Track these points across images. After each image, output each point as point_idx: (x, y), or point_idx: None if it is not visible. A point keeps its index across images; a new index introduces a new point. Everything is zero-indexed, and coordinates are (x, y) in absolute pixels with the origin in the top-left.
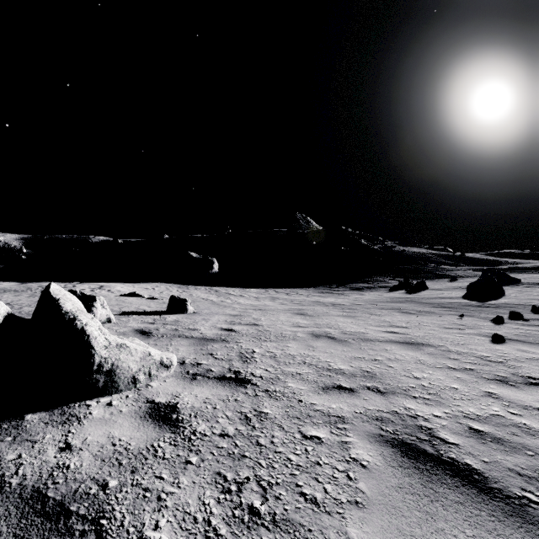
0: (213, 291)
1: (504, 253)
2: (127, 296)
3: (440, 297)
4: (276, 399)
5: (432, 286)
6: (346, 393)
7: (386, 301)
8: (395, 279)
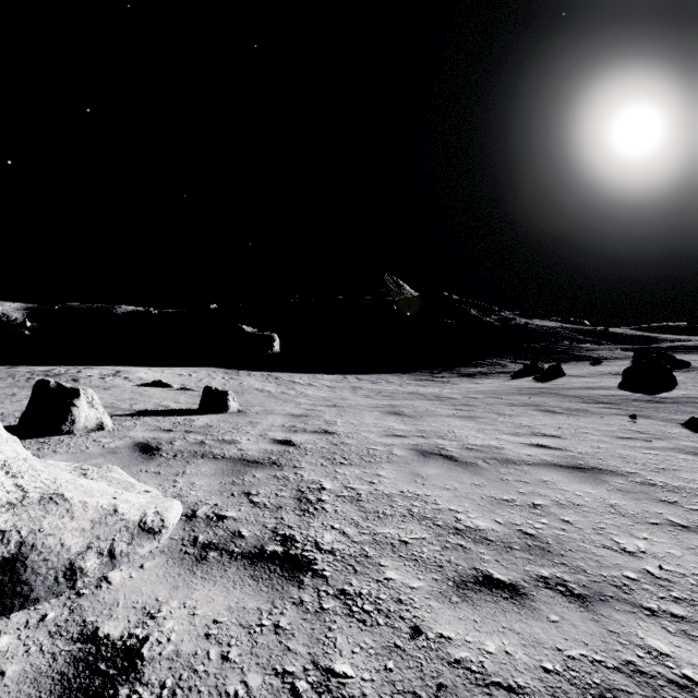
0: (272, 379)
1: (658, 328)
2: (150, 385)
3: (588, 387)
4: (363, 623)
5: (570, 372)
6: (507, 601)
7: (513, 392)
8: (517, 361)
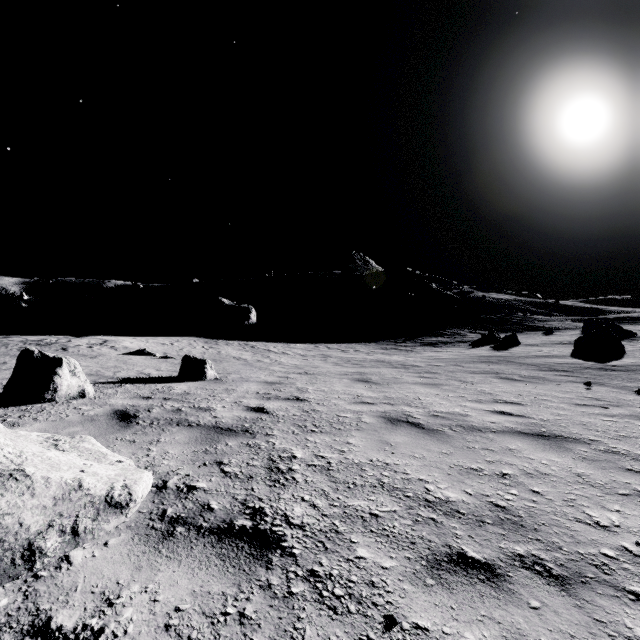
0: (248, 347)
1: (605, 300)
2: (134, 354)
3: (542, 356)
4: (334, 611)
5: (524, 341)
6: (484, 583)
7: (473, 360)
8: (475, 331)
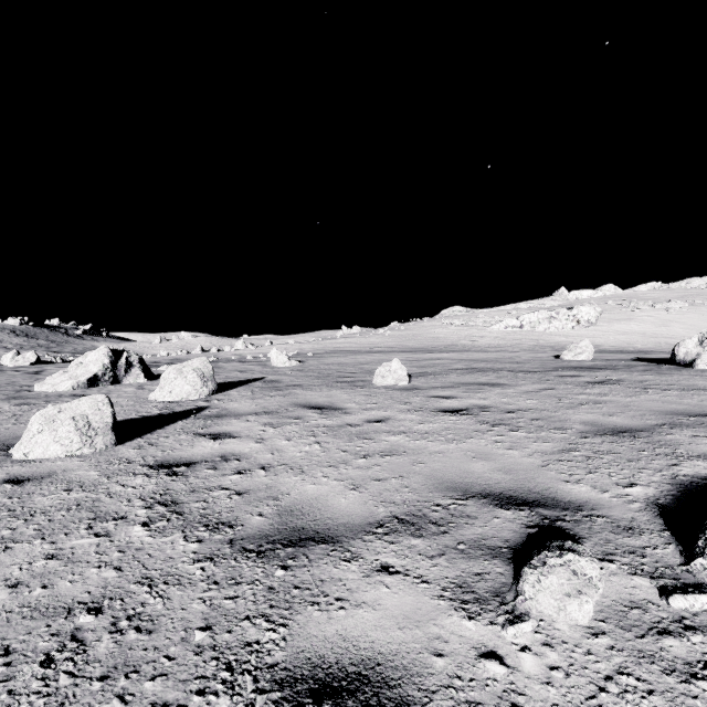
0: None
1: None
2: None
3: None
4: None
5: None
6: None
7: None
8: None
